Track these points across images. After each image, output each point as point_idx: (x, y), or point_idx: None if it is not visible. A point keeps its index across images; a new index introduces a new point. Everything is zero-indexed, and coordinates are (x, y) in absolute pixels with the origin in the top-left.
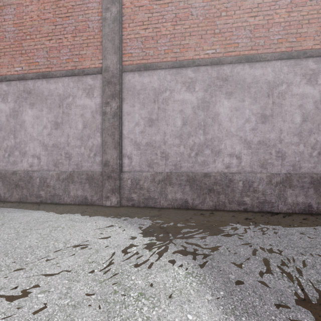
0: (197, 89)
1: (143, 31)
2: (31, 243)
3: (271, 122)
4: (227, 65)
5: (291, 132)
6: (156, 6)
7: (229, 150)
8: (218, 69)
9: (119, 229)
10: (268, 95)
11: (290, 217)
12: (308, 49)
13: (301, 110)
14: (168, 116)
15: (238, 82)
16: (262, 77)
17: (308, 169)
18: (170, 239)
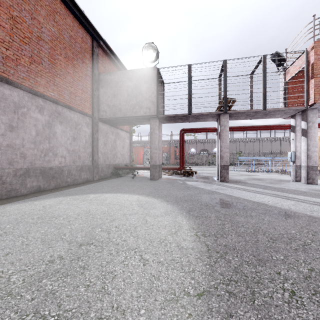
0: (45, 113)
1: (4, 49)
2: (14, 216)
3: (77, 141)
4: (60, 106)
5: (82, 147)
6: (17, 38)
7: (61, 153)
8: (56, 107)
9: (40, 201)
10: (76, 128)
11: (86, 183)
12: (87, 113)
13: (85, 138)
14: (26, 127)
15: (65, 117)
16: (73, 119)
17: (87, 163)
18: (71, 195)
